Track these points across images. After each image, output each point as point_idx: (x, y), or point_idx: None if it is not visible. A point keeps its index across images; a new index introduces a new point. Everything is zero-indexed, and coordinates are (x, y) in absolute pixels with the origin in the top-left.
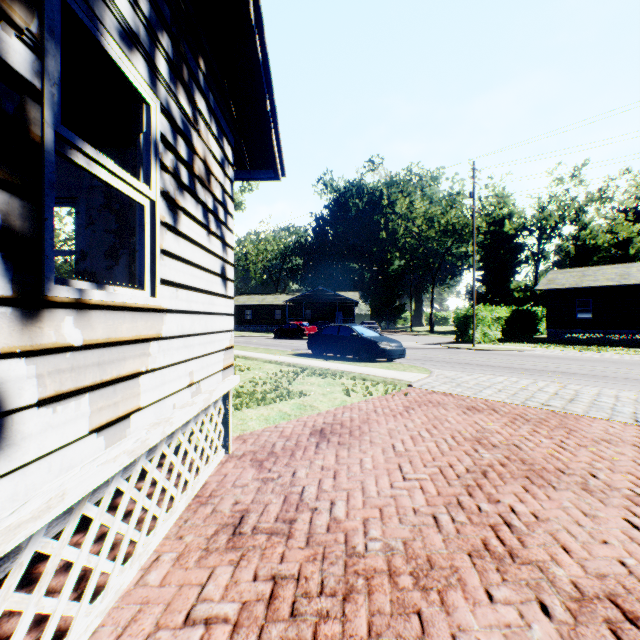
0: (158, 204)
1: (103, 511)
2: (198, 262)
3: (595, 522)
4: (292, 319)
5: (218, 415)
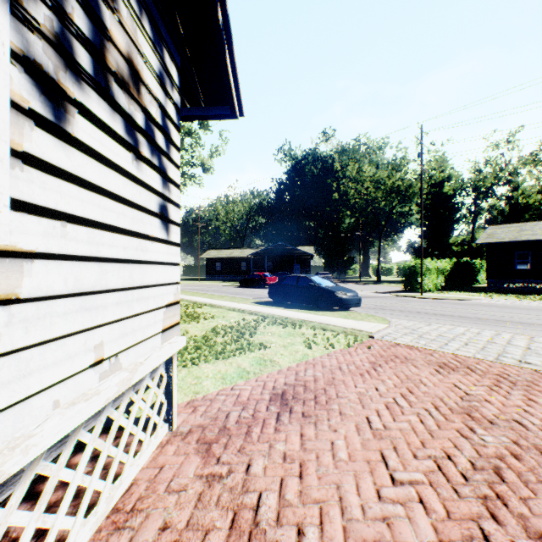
0: (3, 69)
1: None
2: (114, 191)
3: None
4: (256, 270)
5: (160, 384)
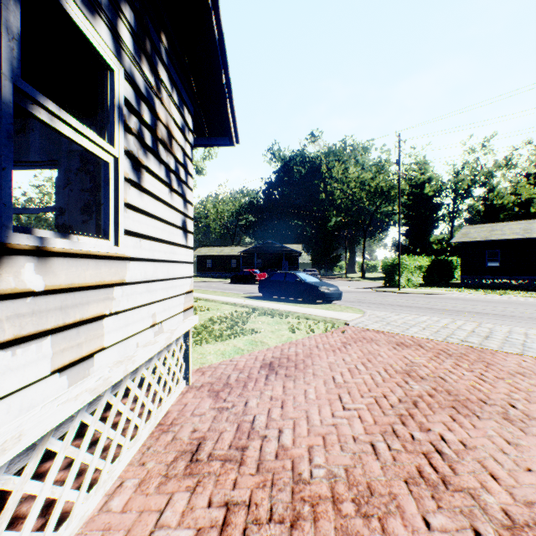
0: (121, 161)
1: (67, 445)
2: (160, 216)
3: (518, 450)
4: (246, 267)
5: (180, 351)
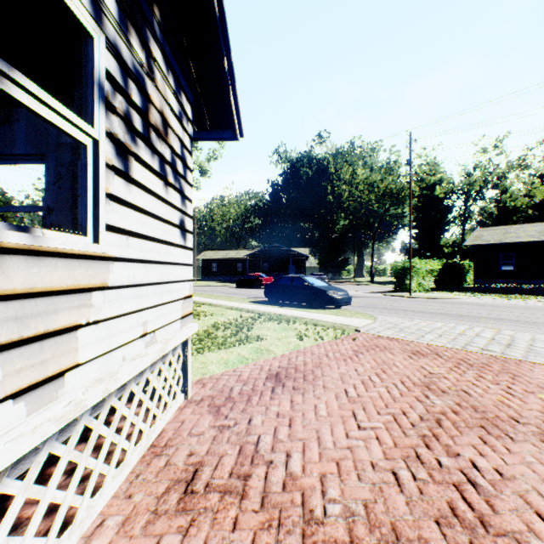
0: (102, 144)
1: (29, 484)
2: (153, 211)
3: None
4: (251, 271)
5: (177, 361)
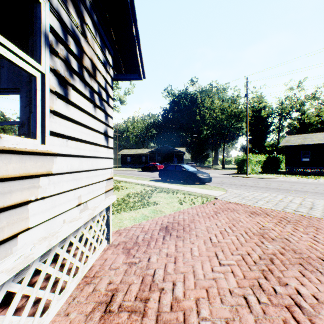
0: (47, 76)
1: None
2: (85, 123)
3: None
4: (151, 161)
5: (103, 220)
